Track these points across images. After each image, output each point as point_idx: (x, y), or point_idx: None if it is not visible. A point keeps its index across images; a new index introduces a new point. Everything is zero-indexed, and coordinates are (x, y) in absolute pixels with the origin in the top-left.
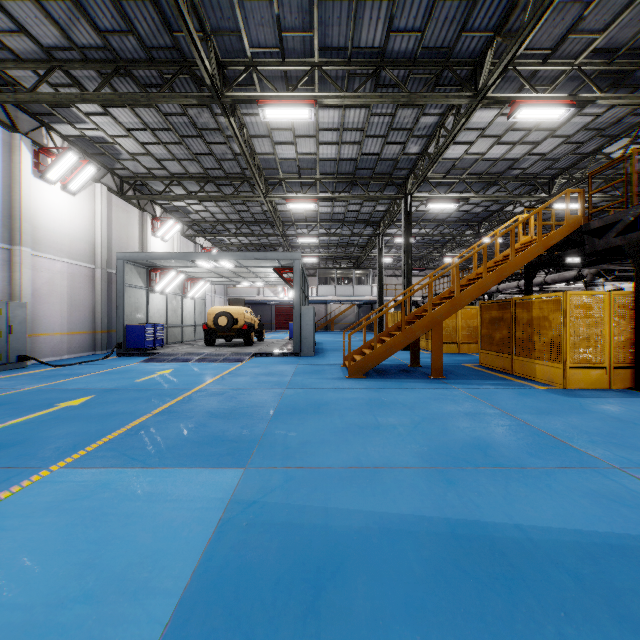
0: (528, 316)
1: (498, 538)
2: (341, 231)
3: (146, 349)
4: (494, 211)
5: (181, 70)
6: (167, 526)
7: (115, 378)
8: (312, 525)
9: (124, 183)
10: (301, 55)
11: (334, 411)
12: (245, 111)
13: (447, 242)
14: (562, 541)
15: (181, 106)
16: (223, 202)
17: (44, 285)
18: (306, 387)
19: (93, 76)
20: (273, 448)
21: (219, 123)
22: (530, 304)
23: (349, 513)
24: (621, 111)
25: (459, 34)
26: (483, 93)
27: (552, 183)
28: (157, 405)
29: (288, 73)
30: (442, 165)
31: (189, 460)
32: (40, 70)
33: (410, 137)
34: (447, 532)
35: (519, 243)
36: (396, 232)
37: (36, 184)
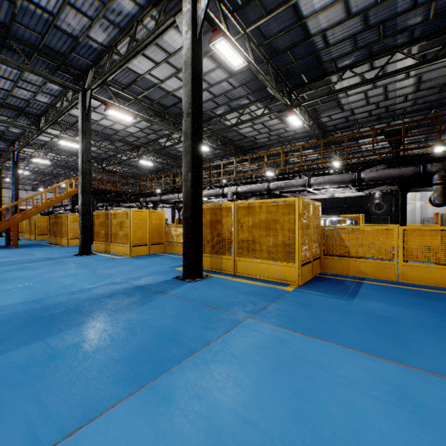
0: (62, 221)
1: None
2: None
3: None
4: None
5: None
6: None
7: None
8: None
9: None
10: None
11: None
12: None
13: (61, 175)
14: (3, 261)
15: None
16: None
17: None
18: None
19: None
20: None
21: None
22: (62, 217)
23: None
24: (114, 146)
25: (26, 107)
26: (42, 131)
27: (103, 162)
28: None
29: None
30: (39, 141)
31: None
32: None
33: (11, 126)
34: None
35: (68, 191)
36: None
37: None
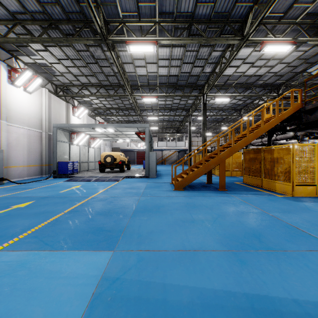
0: (271, 157)
1: (285, 312)
2: (170, 113)
3: (68, 174)
4: (248, 103)
5: (85, 25)
6: (56, 300)
7: (49, 190)
8: (155, 299)
9: (58, 88)
10: (149, 17)
11: (167, 210)
12: (119, 49)
13: (223, 119)
14: None
15: (86, 46)
16: (109, 98)
17: (14, 140)
18: (152, 196)
19: (38, 29)
20: (131, 236)
21: (106, 55)
22: (272, 150)
23: (180, 288)
24: (317, 49)
25: (234, 4)
26: (247, 37)
27: (279, 88)
28: (68, 207)
29: (142, 27)
30: (222, 78)
31: (80, 245)
32: (10, 25)
33: (206, 63)
34: (248, 306)
35: (264, 118)
36: (198, 114)
37: (9, 87)
